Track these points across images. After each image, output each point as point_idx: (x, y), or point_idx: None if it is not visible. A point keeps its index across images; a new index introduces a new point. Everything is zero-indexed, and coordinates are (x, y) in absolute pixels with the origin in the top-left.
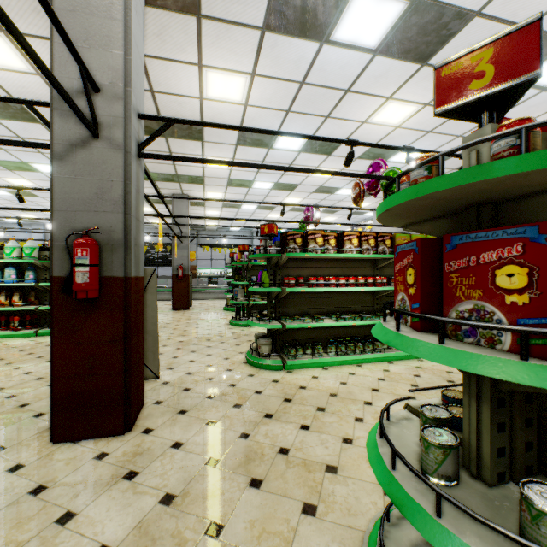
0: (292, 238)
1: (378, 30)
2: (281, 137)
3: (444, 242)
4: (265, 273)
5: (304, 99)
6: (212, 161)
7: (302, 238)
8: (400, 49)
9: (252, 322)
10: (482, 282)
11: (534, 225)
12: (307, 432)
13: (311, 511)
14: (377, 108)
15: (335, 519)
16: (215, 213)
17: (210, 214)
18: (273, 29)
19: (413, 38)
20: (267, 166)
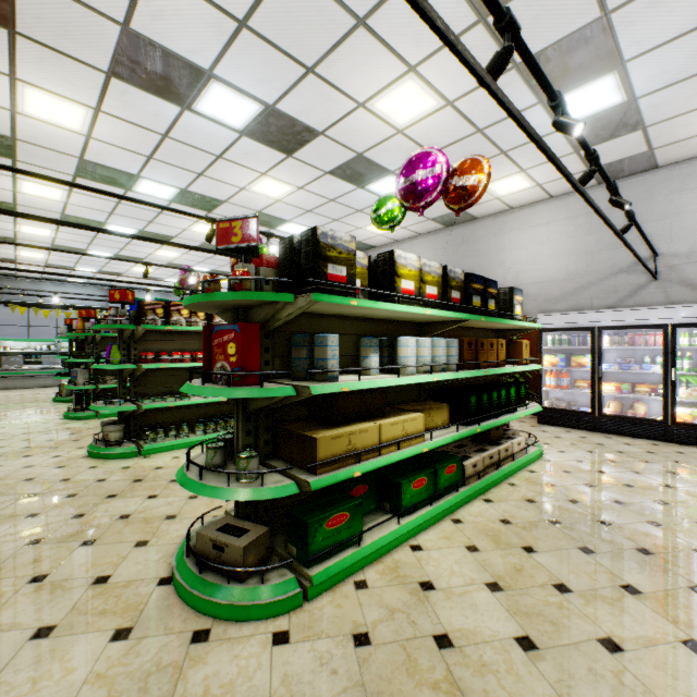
0: (152, 308)
1: (240, 117)
2: (144, 181)
3: (213, 329)
4: (115, 347)
5: (170, 151)
6: (34, 216)
7: (164, 308)
8: (265, 138)
9: (97, 406)
10: (224, 351)
11: (238, 324)
12: (154, 500)
13: (144, 544)
14: (254, 180)
15: (165, 542)
16: (38, 256)
17: (27, 257)
18: (123, 78)
19: (275, 134)
20: (112, 231)
